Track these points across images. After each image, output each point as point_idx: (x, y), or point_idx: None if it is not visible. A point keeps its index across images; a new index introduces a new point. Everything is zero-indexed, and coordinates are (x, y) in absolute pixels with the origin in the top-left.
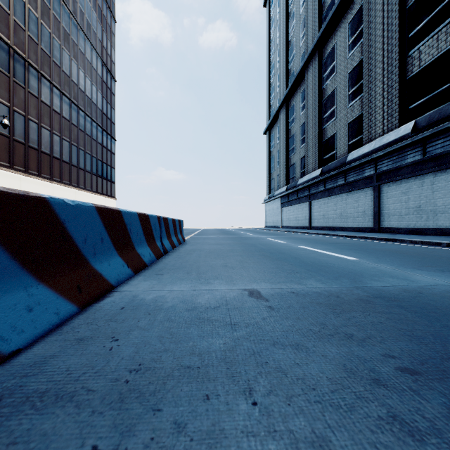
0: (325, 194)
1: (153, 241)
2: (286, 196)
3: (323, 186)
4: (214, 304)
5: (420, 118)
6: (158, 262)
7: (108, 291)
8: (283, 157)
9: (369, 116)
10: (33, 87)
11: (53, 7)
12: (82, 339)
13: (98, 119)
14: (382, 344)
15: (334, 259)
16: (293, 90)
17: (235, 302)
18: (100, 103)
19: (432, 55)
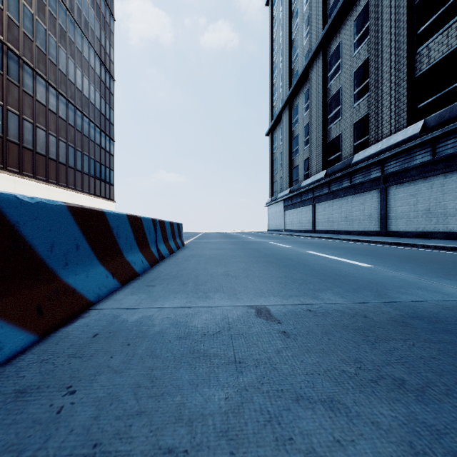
0: (330, 197)
1: (147, 246)
2: (289, 199)
3: (328, 189)
4: (213, 329)
5: (430, 117)
6: (152, 270)
7: (84, 309)
8: (286, 159)
9: (376, 116)
10: (28, 86)
11: (48, 3)
12: (24, 390)
13: (96, 120)
14: (450, 398)
15: (347, 266)
16: (296, 90)
17: (239, 325)
18: (98, 103)
19: (442, 52)
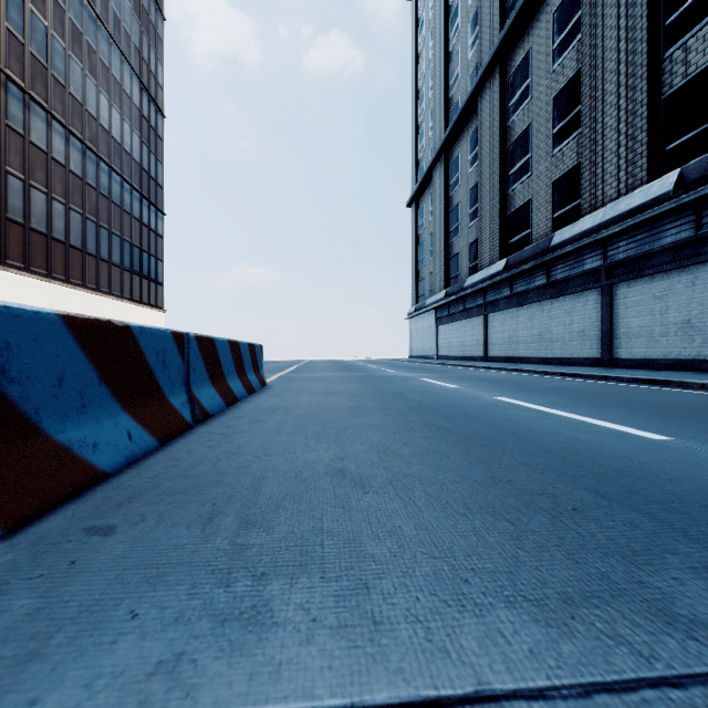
0: (513, 302)
1: (154, 396)
2: (445, 307)
3: (509, 289)
4: None
5: (691, 164)
6: (155, 456)
7: None
8: (439, 242)
9: (592, 167)
10: (15, 118)
11: None
12: None
13: (134, 179)
14: None
15: (616, 441)
16: (457, 132)
17: None
18: (137, 151)
19: None
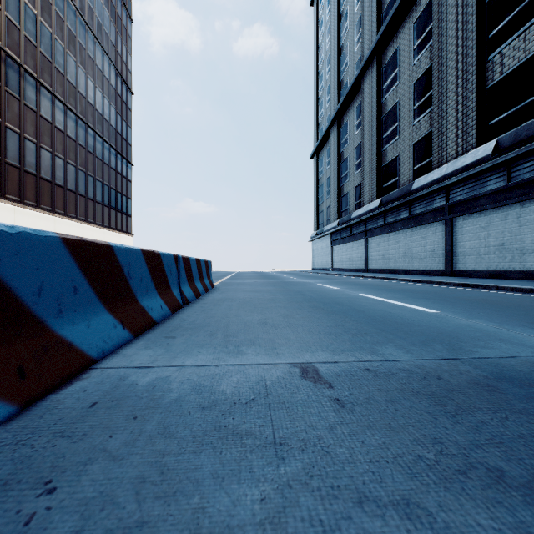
0: (386, 229)
1: (167, 288)
2: (338, 232)
3: (383, 220)
4: (247, 395)
5: (504, 136)
6: (173, 317)
7: (83, 369)
8: (333, 185)
9: (439, 134)
10: (30, 99)
11: (55, 2)
12: None
13: (111, 140)
14: None
15: (410, 313)
16: (346, 105)
17: (280, 391)
18: (113, 119)
19: (518, 59)
